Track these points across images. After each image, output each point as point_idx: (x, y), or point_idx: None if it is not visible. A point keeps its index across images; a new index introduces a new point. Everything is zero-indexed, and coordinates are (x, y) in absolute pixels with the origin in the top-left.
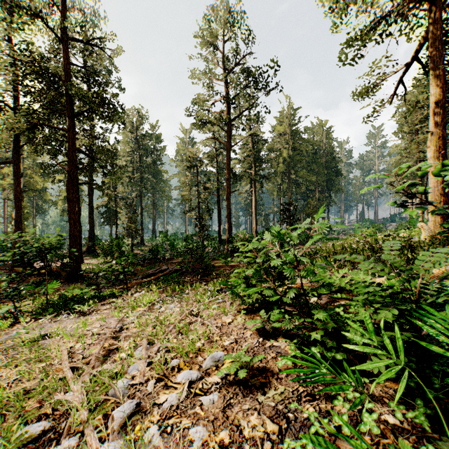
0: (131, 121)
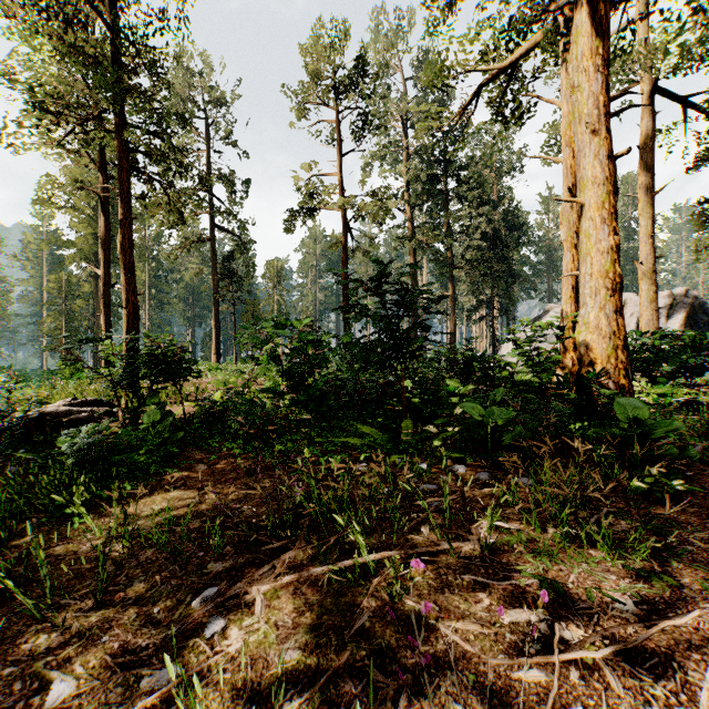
0: None
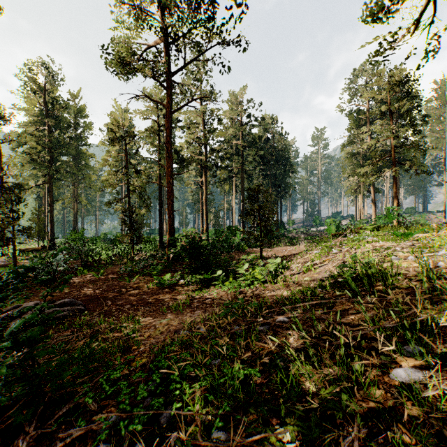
0: (34, 77)
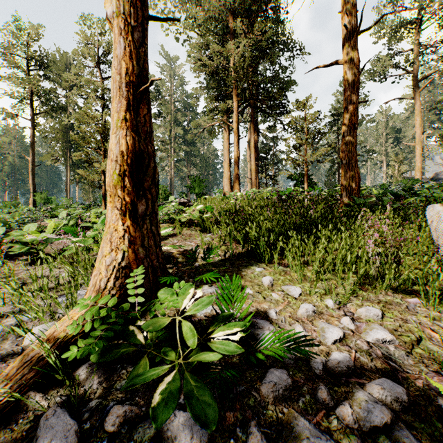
0: None
